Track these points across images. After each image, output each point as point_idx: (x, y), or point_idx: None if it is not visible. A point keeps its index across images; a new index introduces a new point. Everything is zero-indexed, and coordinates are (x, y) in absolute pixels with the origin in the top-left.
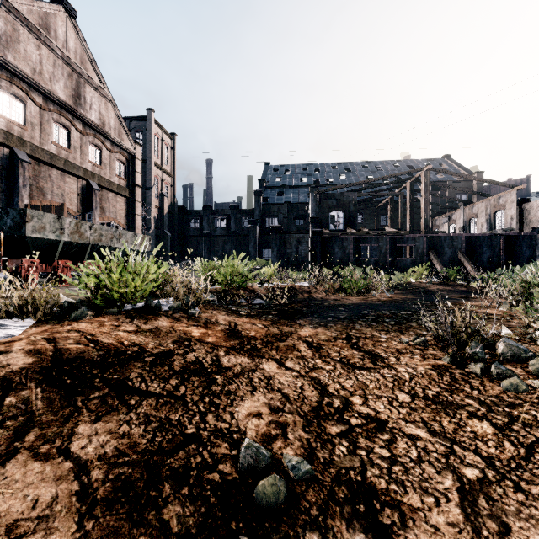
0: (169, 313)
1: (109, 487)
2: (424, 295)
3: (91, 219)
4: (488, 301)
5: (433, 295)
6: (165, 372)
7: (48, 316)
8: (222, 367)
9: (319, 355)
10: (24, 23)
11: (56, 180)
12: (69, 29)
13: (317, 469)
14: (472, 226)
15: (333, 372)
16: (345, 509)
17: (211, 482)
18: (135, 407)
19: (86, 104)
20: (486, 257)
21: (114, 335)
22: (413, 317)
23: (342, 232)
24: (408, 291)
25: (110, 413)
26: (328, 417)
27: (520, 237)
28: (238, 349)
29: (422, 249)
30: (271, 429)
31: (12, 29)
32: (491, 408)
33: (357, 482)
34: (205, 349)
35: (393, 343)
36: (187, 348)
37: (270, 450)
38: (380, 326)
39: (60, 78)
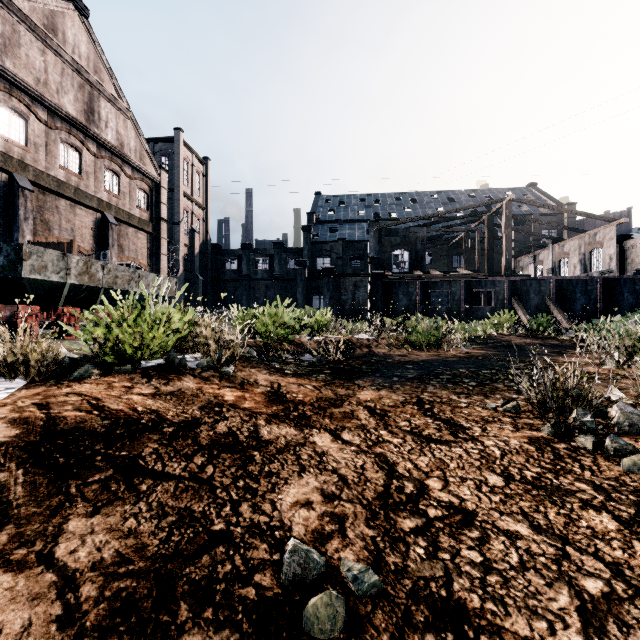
0: (197, 372)
1: (104, 609)
2: (509, 350)
3: (107, 259)
4: (588, 358)
5: (519, 350)
6: (188, 447)
7: (44, 375)
8: (262, 440)
9: (384, 425)
10: (25, 23)
11: (64, 212)
12: (80, 31)
13: (386, 580)
14: (563, 268)
15: (403, 447)
16: (427, 639)
17: (244, 601)
18: (146, 494)
19: (101, 121)
20: (580, 304)
21: (126, 399)
22: (497, 376)
23: (407, 275)
24: (489, 345)
25: (113, 503)
26: (398, 507)
27: (621, 281)
28: (282, 417)
29: (503, 295)
30: (325, 523)
31: (11, 30)
32: (610, 494)
33: (441, 598)
34: (240, 416)
35: (477, 409)
36: (217, 415)
37: (324, 554)
38: (458, 388)
39: (69, 90)
